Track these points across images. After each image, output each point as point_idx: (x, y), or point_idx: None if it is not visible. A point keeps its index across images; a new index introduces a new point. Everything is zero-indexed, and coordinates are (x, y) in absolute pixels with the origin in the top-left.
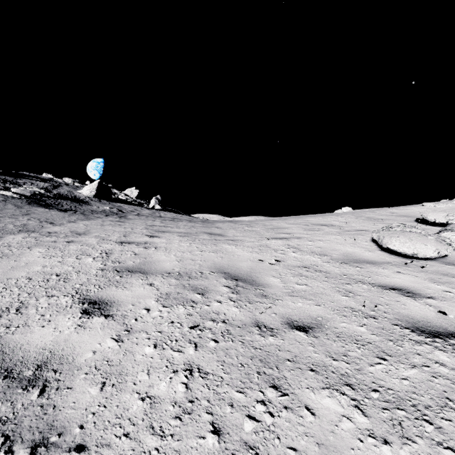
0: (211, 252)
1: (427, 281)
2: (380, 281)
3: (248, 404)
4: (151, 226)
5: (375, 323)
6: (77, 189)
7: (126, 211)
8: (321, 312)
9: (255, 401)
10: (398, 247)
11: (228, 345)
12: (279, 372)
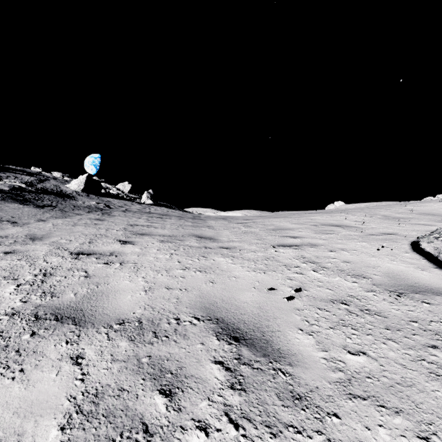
0: (198, 271)
1: None
2: None
3: None
4: (132, 226)
5: None
6: (65, 183)
7: (113, 206)
8: None
9: None
10: None
11: None
12: None
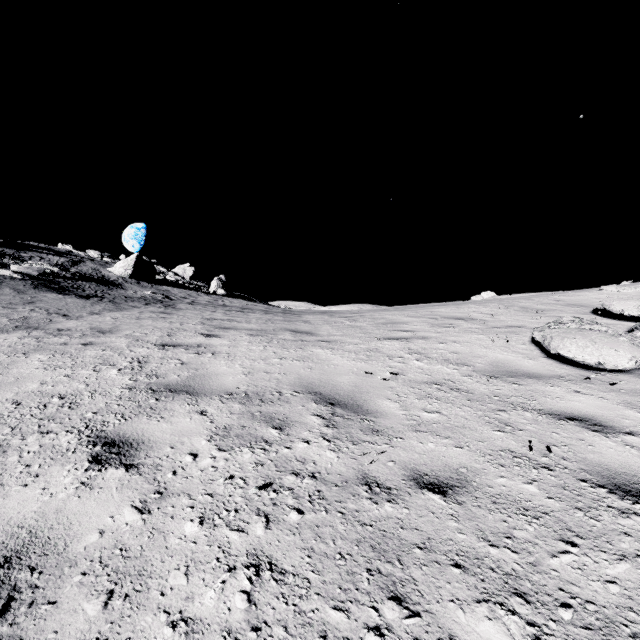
0: (295, 360)
1: (622, 407)
2: (551, 405)
3: (353, 633)
4: (210, 320)
5: (551, 478)
6: (106, 266)
7: (175, 298)
8: (465, 459)
9: (365, 628)
10: (575, 353)
11: (320, 519)
12: (403, 570)
